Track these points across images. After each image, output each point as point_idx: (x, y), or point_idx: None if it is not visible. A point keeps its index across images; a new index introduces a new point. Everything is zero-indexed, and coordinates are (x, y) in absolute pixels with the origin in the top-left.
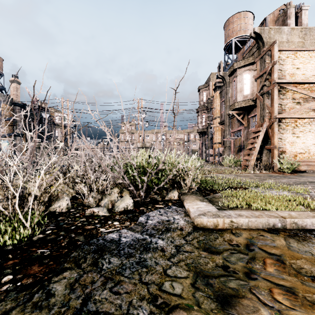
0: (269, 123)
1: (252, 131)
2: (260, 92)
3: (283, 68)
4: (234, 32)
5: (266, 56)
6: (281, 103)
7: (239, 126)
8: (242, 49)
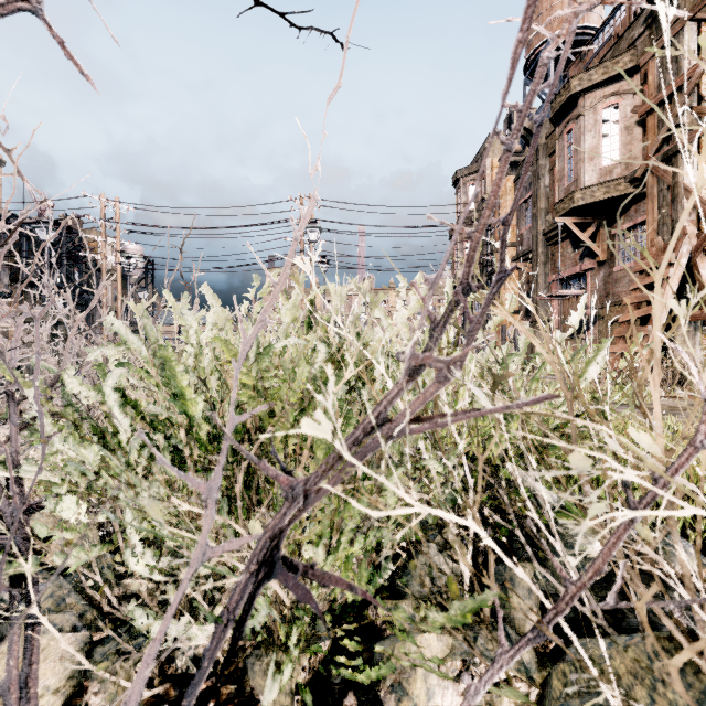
0: (702, 239)
1: (638, 267)
2: (660, 152)
3: None
4: (554, 19)
5: (682, 38)
6: None
7: (580, 261)
8: (585, 52)
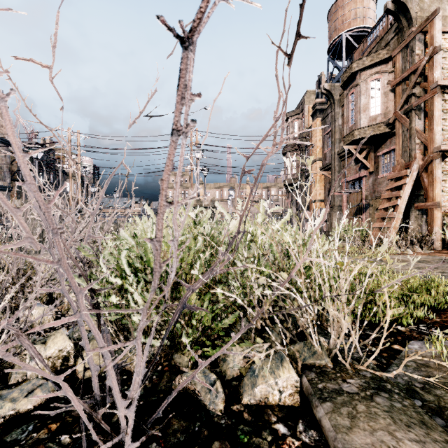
0: (425, 161)
1: (389, 177)
2: (402, 108)
3: (445, 64)
4: (345, 22)
5: (415, 42)
6: (442, 126)
7: (359, 171)
8: (362, 44)
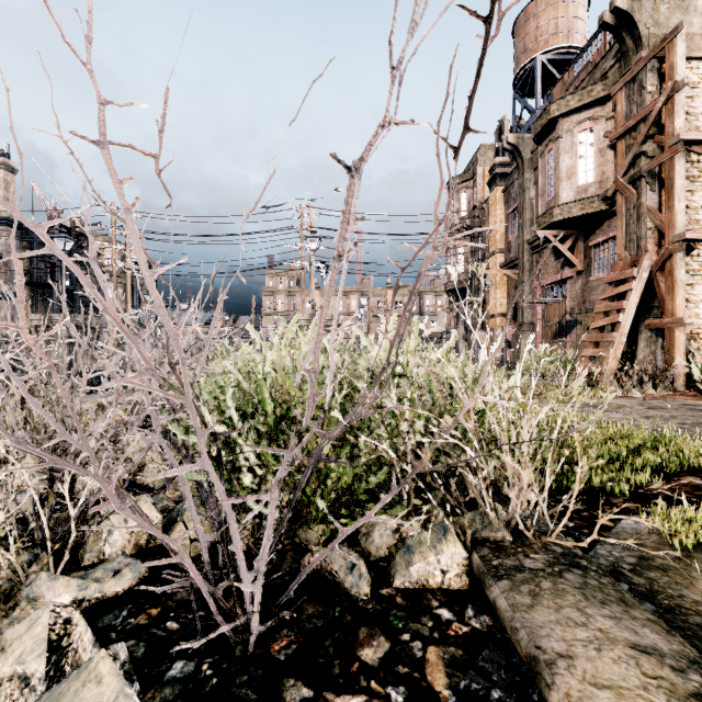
0: (661, 255)
1: (607, 279)
2: (627, 175)
3: (692, 106)
4: (540, 38)
5: (645, 74)
6: (687, 202)
7: (561, 270)
8: (567, 74)
